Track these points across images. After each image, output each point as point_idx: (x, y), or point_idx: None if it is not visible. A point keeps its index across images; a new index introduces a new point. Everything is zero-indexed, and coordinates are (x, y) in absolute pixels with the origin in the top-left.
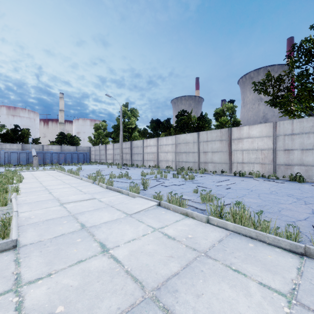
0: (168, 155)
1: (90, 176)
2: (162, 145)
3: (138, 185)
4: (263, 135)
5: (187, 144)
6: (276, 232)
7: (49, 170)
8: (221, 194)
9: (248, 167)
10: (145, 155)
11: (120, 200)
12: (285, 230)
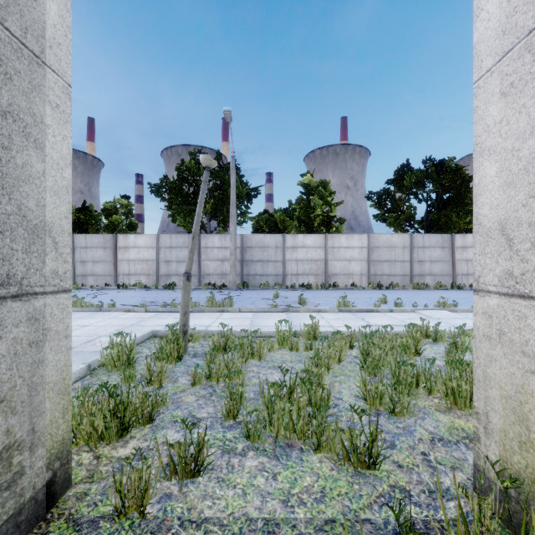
0: None
1: None
2: None
3: None
4: (148, 245)
5: None
6: (93, 306)
7: None
8: None
9: (135, 278)
10: None
11: None
12: (96, 304)
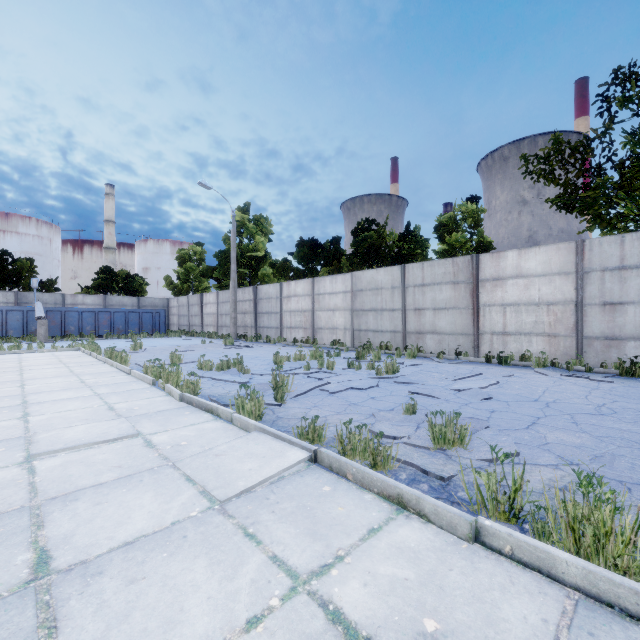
0: (336, 316)
1: (148, 368)
2: (323, 294)
3: (262, 389)
4: (552, 270)
5: (377, 293)
6: None
7: (68, 349)
8: (478, 419)
9: (517, 342)
10: (287, 317)
11: (206, 440)
12: None
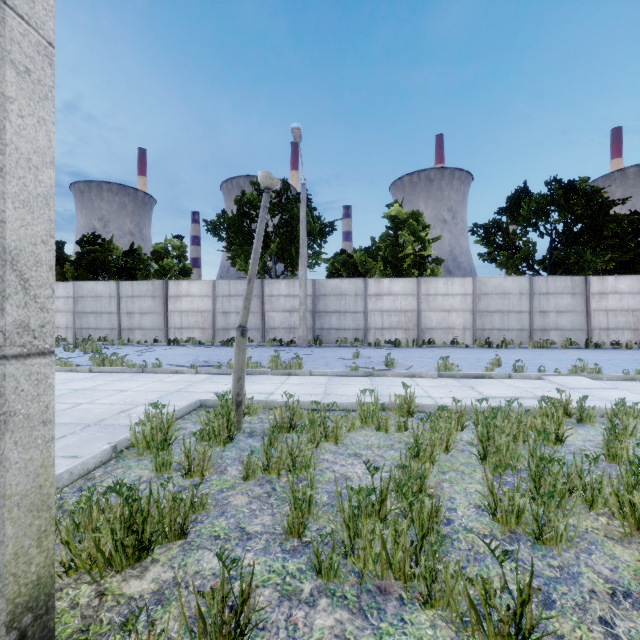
0: (58, 317)
1: None
2: None
3: None
4: (203, 294)
5: (98, 300)
6: (135, 367)
7: None
8: None
9: (188, 333)
10: None
11: None
12: (139, 364)
